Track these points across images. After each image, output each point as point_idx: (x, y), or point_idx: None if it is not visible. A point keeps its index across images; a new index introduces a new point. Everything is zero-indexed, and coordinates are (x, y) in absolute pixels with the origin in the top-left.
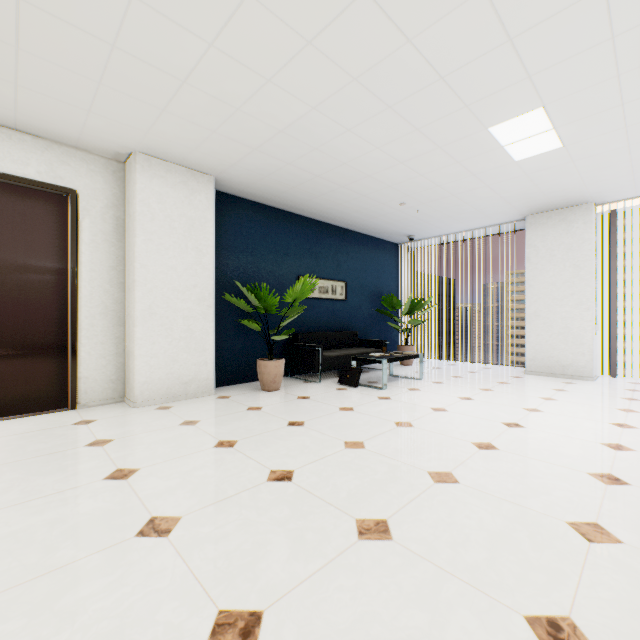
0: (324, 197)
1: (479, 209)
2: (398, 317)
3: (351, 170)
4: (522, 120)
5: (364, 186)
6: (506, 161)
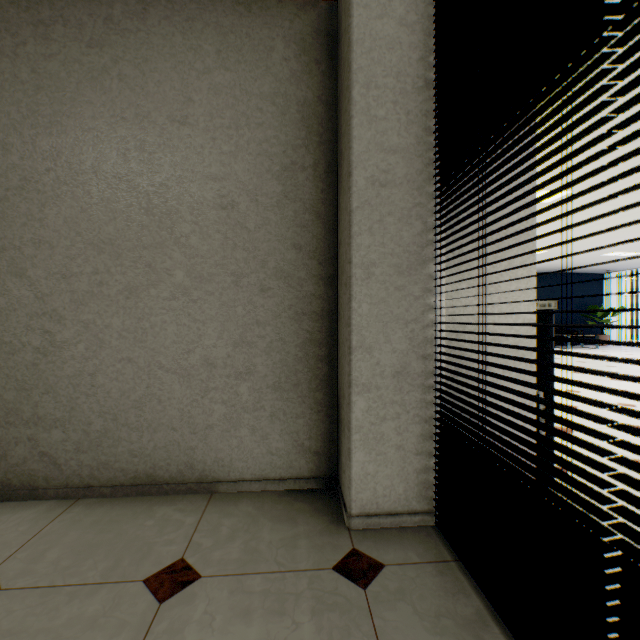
0: (539, 268)
1: (638, 262)
2: (603, 318)
3: (548, 264)
4: (611, 253)
5: (557, 265)
6: (623, 256)
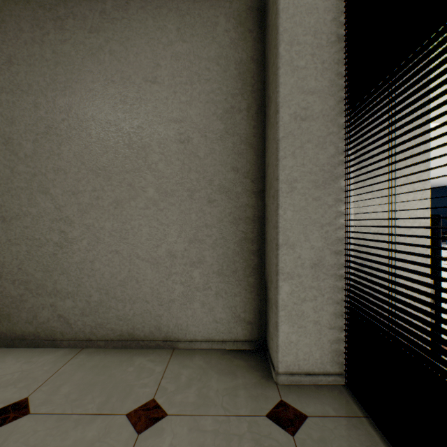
0: None
1: None
2: None
3: None
4: None
5: None
6: None
